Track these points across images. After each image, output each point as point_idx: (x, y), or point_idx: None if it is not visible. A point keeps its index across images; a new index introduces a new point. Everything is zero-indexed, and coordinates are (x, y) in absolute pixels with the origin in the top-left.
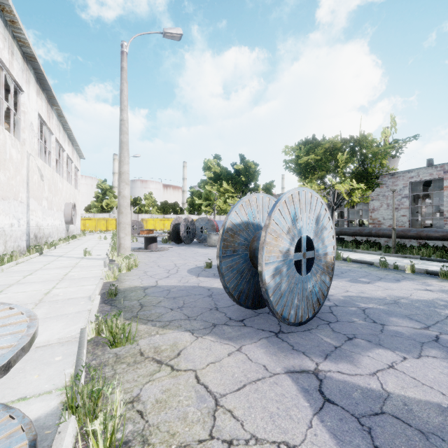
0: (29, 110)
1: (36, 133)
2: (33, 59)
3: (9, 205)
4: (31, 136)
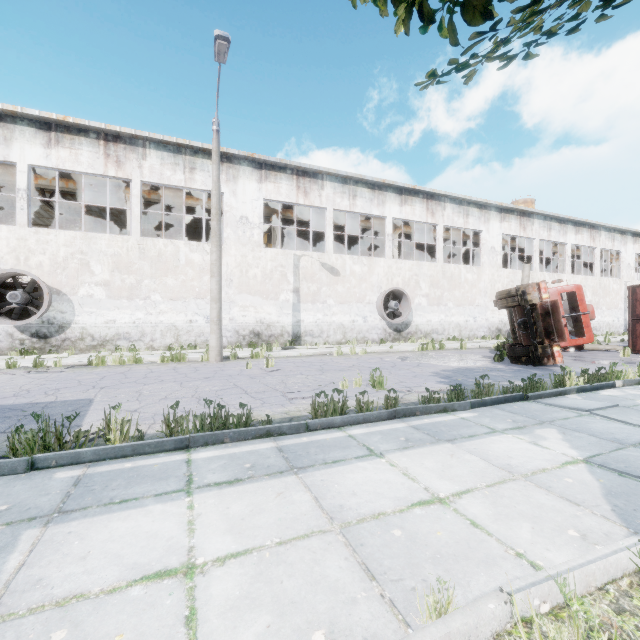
0: (625, 258)
1: (632, 267)
2: (627, 230)
3: (611, 312)
4: (628, 271)
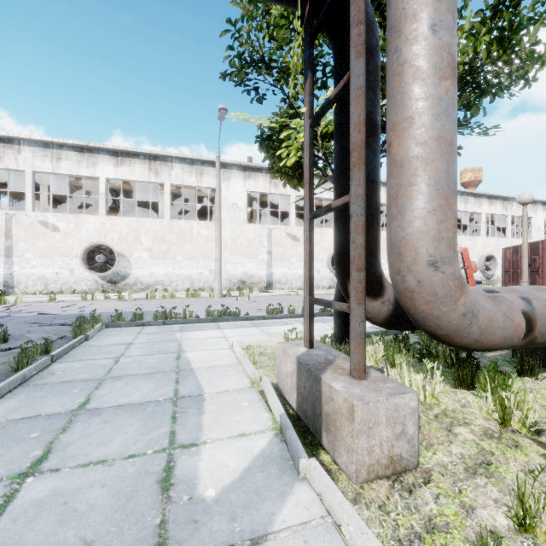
0: (536, 223)
1: (542, 230)
2: (537, 201)
3: None
4: (538, 233)
